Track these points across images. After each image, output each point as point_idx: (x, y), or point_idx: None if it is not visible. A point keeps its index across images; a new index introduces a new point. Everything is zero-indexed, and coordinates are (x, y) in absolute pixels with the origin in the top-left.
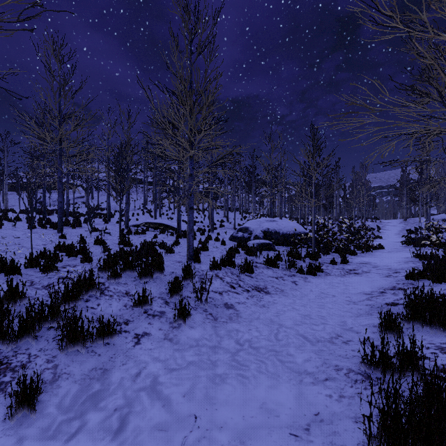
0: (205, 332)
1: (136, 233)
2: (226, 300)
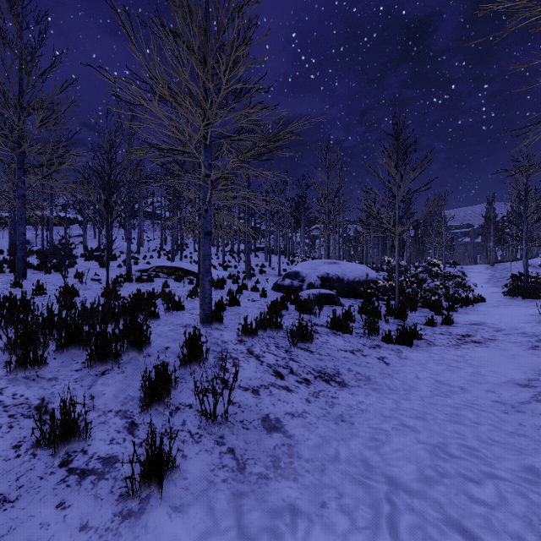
0: (209, 522)
1: (138, 281)
2: (265, 409)
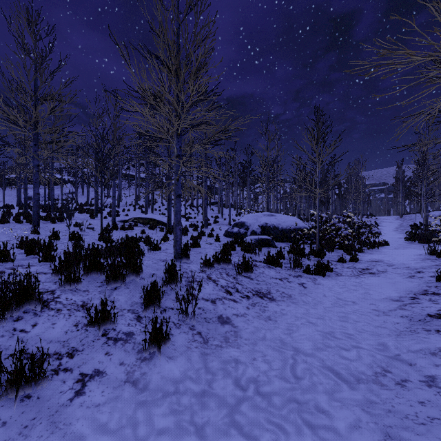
0: (189, 365)
1: (122, 229)
2: (220, 312)
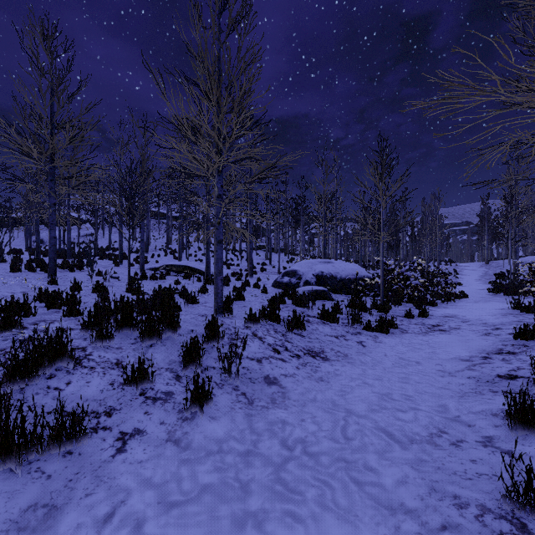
0: (233, 425)
1: (152, 278)
2: (266, 371)
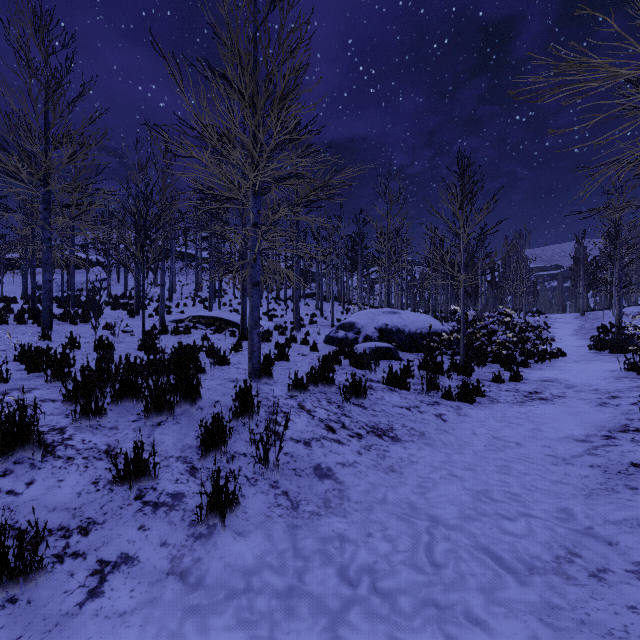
0: (269, 544)
1: (174, 333)
2: (317, 459)
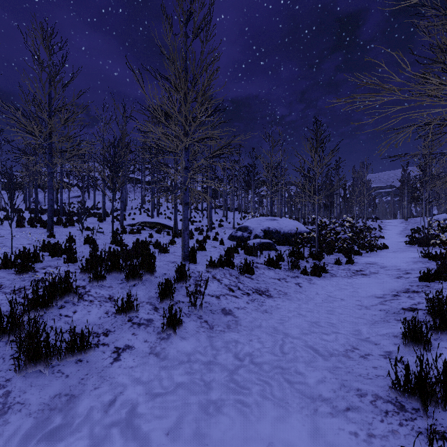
0: (198, 343)
1: (130, 233)
2: (223, 305)
